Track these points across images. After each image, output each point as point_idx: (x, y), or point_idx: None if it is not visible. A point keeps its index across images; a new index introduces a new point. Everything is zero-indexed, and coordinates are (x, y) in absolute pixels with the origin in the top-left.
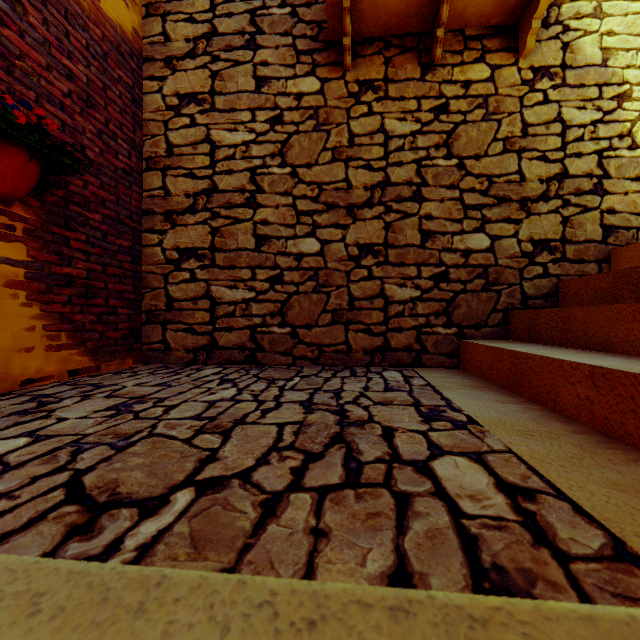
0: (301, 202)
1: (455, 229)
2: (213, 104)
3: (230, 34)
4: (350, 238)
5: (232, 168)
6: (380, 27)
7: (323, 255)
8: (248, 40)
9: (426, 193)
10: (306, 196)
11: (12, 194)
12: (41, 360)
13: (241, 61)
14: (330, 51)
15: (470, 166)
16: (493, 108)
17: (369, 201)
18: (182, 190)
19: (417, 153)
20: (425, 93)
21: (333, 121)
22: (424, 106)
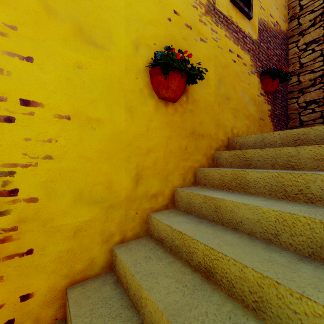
0: None
1: None
2: None
3: None
4: None
5: None
6: None
7: None
8: None
9: None
10: None
11: (273, 91)
12: None
13: None
14: None
15: None
16: None
17: None
18: (307, 79)
19: None
20: None
21: None
22: None
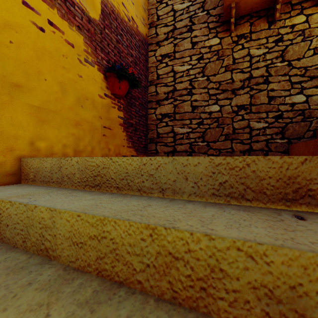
0: (211, 90)
1: (286, 94)
2: (174, 56)
3: (181, 28)
4: (233, 103)
5: (182, 80)
6: (248, 10)
7: (221, 111)
8: (188, 28)
9: (271, 79)
10: (213, 88)
11: (122, 95)
12: (126, 150)
13: (186, 37)
14: (224, 25)
15: (294, 64)
16: (307, 35)
17: (242, 86)
18: (162, 91)
19: (266, 62)
20: (270, 34)
21: (225, 55)
22: (270, 40)
